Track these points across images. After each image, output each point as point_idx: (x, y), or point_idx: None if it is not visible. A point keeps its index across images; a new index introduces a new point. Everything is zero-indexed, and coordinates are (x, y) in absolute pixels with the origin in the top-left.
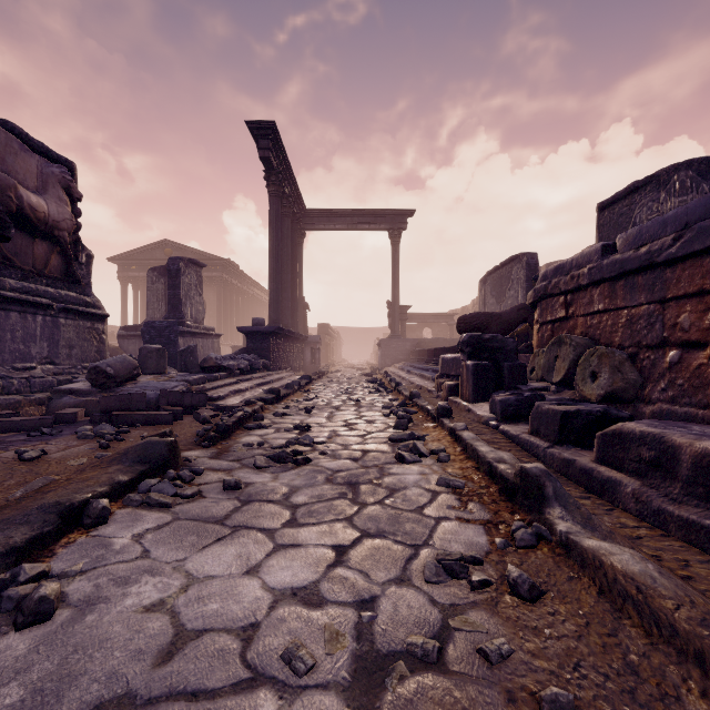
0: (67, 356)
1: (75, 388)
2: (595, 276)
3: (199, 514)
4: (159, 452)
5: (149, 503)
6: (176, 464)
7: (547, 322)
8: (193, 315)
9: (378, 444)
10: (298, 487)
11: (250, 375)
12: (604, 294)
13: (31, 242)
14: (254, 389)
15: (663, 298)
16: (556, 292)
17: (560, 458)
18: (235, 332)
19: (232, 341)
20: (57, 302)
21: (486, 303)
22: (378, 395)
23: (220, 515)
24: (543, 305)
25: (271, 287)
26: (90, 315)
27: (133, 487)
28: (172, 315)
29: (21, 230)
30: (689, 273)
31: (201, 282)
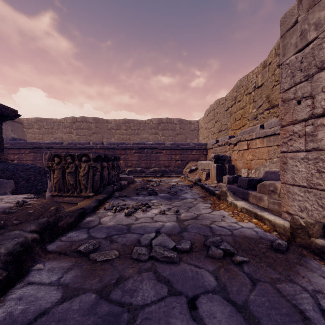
0: None
1: None
2: None
3: None
4: None
5: None
6: None
7: None
8: None
9: None
10: None
11: None
12: None
13: None
14: None
15: (8, 153)
16: None
17: None
18: None
19: None
20: None
21: None
22: None
23: None
24: None
25: None
26: None
27: None
28: None
29: None
30: (12, 151)
31: None
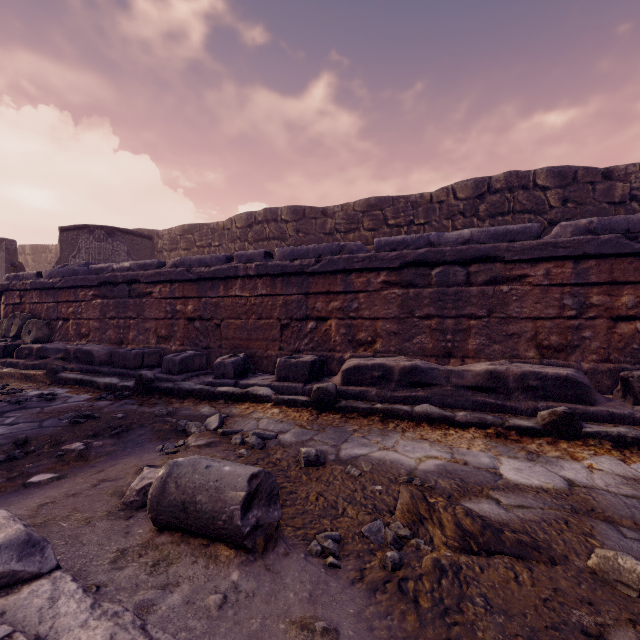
0: None
1: None
2: (34, 286)
3: None
4: None
5: None
6: None
7: (10, 304)
8: None
9: None
10: None
11: None
12: (38, 295)
13: None
14: None
15: (58, 301)
16: (15, 289)
17: (2, 362)
18: None
19: None
20: None
21: None
22: None
23: None
24: (7, 294)
25: None
26: None
27: None
28: None
29: None
30: (65, 294)
31: None
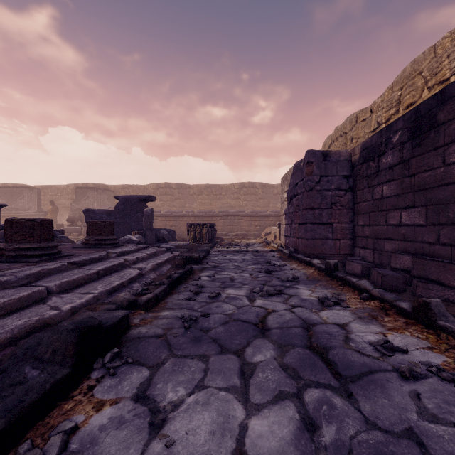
0: None
1: None
2: None
3: None
4: None
5: None
6: None
7: None
8: None
9: None
10: None
11: None
12: None
13: None
14: None
15: None
16: None
17: None
18: None
19: None
20: None
21: None
22: None
23: None
24: None
25: None
26: None
27: None
28: None
29: None
30: None
31: None
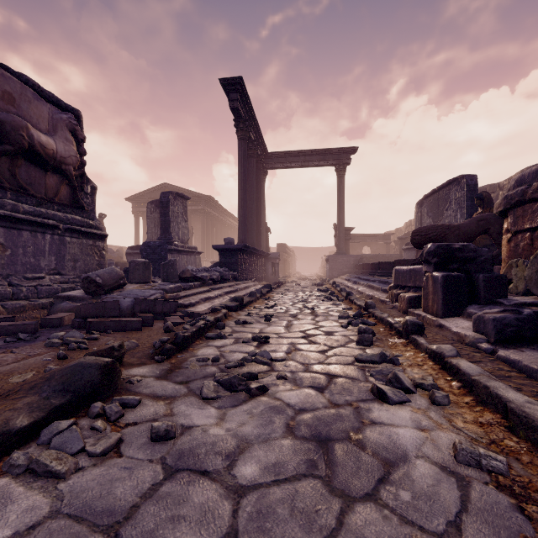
0: (72, 268)
1: (72, 295)
2: None
3: (94, 499)
4: (87, 377)
5: (35, 469)
6: (114, 388)
7: (524, 230)
8: (180, 237)
9: (344, 365)
10: (248, 441)
11: (220, 284)
12: None
13: (44, 175)
14: (223, 297)
15: None
16: None
17: None
18: (215, 251)
19: (213, 258)
20: (64, 224)
21: (422, 223)
22: (331, 304)
23: (123, 505)
24: (517, 212)
25: (239, 214)
26: (92, 235)
27: (38, 431)
28: (163, 237)
29: (35, 164)
30: None
31: (186, 211)
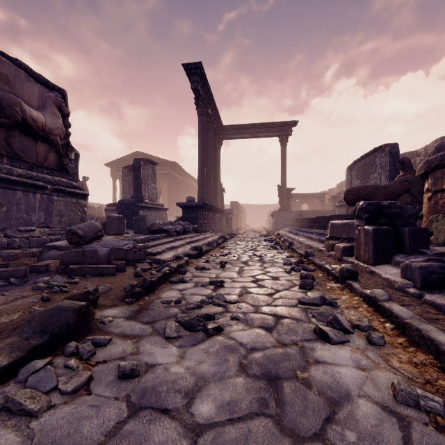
0: (58, 222)
1: (58, 245)
2: None
3: (62, 438)
4: (63, 319)
5: (10, 408)
6: (88, 328)
7: (443, 189)
8: (149, 196)
9: (289, 307)
10: (205, 379)
11: (183, 235)
12: None
13: (35, 144)
14: (185, 246)
15: None
16: None
17: None
18: (179, 208)
19: (177, 213)
20: (52, 185)
21: (352, 184)
22: (276, 252)
23: (88, 444)
24: (437, 174)
25: (199, 176)
26: (75, 194)
27: (17, 370)
28: (136, 196)
29: (27, 135)
30: None
31: (155, 174)
